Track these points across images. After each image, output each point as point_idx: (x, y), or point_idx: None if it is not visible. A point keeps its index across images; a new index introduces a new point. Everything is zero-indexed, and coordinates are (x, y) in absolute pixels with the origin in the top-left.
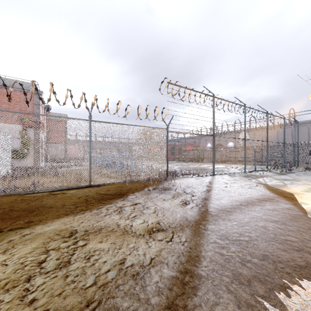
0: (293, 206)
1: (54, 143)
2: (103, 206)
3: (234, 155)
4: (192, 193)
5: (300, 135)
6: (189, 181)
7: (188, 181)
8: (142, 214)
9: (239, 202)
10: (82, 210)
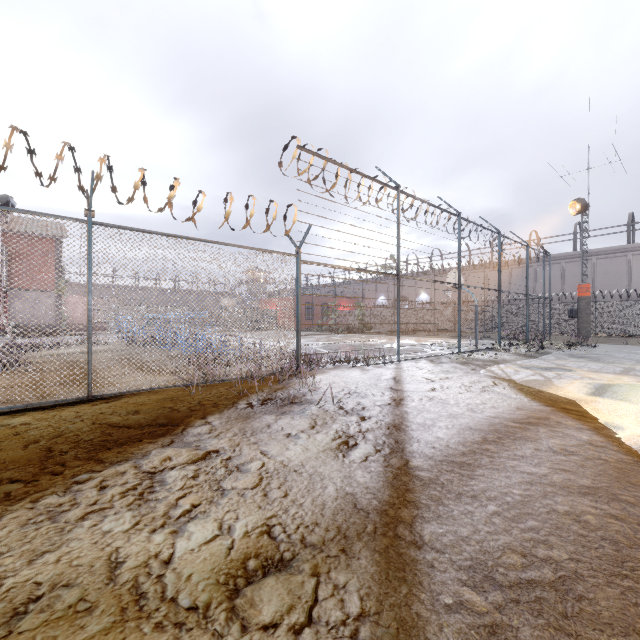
0: (598, 437)
1: (27, 290)
2: (91, 475)
3: (432, 320)
4: (360, 410)
5: (547, 281)
6: (348, 379)
7: (346, 376)
8: (218, 495)
9: (480, 434)
10: (3, 500)
